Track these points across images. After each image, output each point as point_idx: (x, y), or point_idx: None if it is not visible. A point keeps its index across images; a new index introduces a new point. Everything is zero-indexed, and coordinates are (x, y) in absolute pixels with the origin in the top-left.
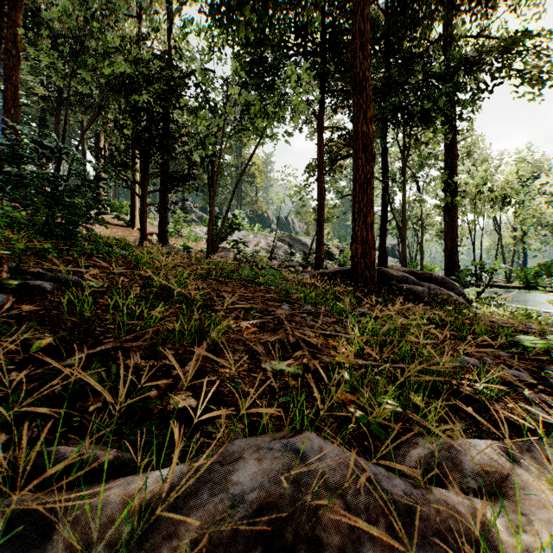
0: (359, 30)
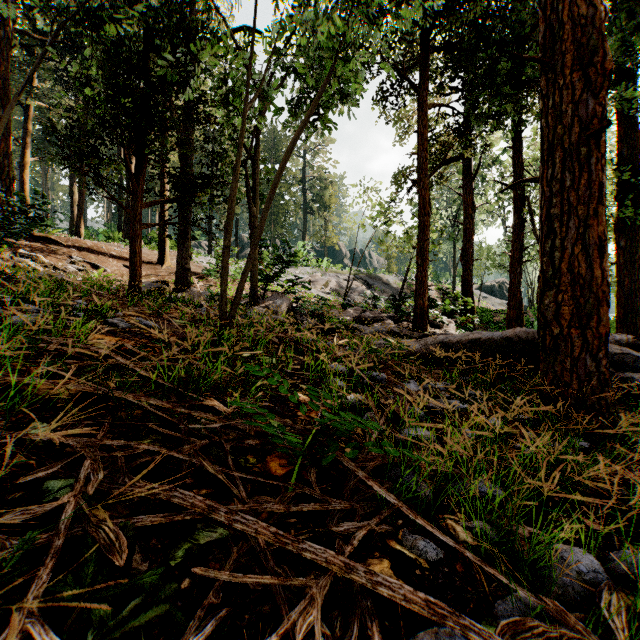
0: None
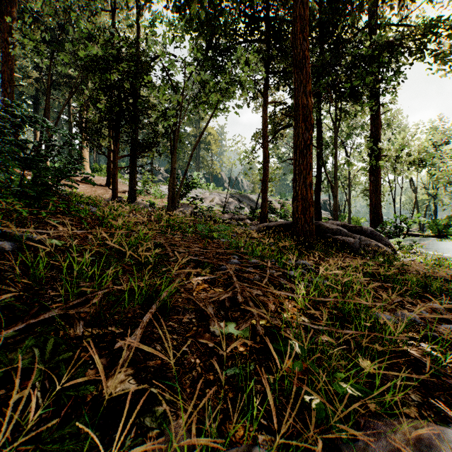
0: (299, 15)
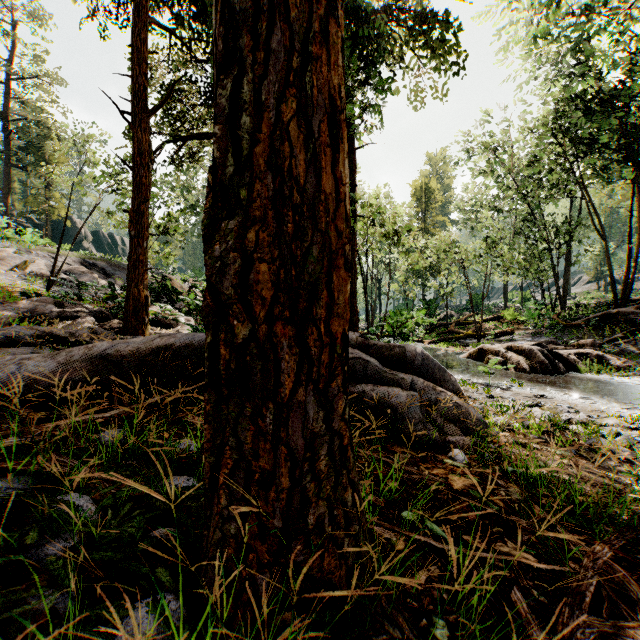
0: None
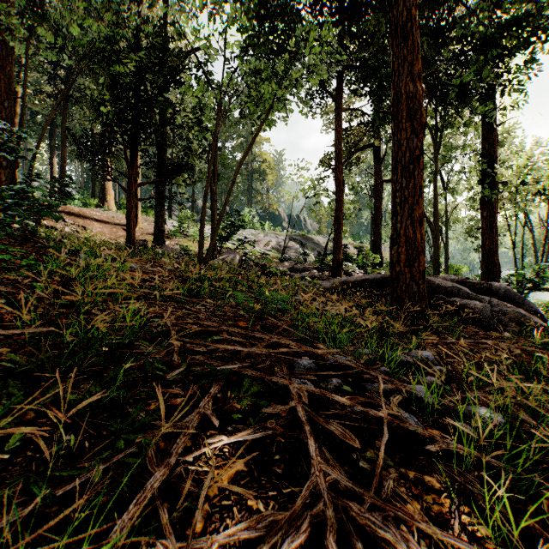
0: None
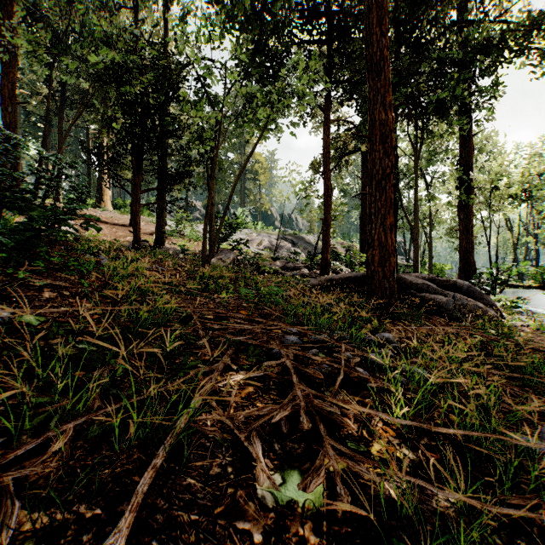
0: (375, 3)
